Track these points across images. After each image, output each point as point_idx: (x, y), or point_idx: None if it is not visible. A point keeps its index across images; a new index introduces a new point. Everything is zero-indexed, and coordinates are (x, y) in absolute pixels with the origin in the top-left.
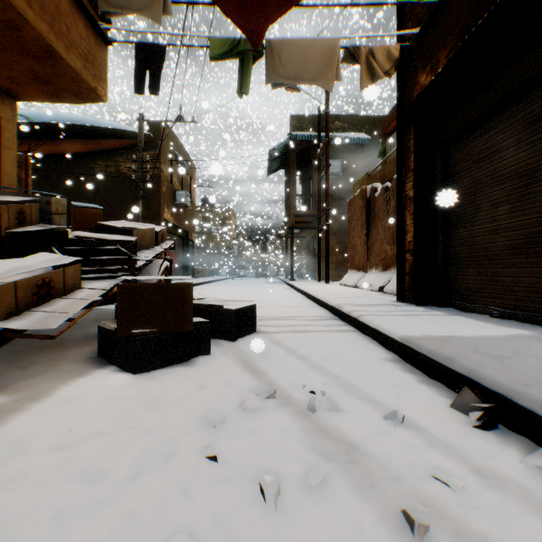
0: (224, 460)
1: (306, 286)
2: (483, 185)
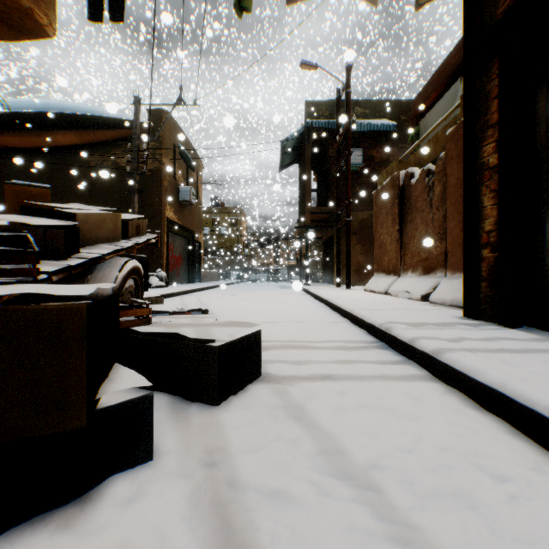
0: None
1: (326, 292)
2: None
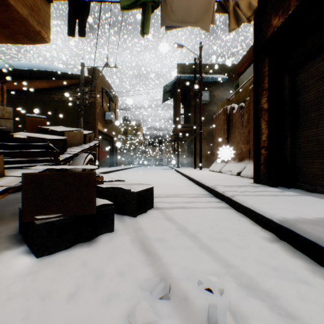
0: None
1: (188, 172)
2: None
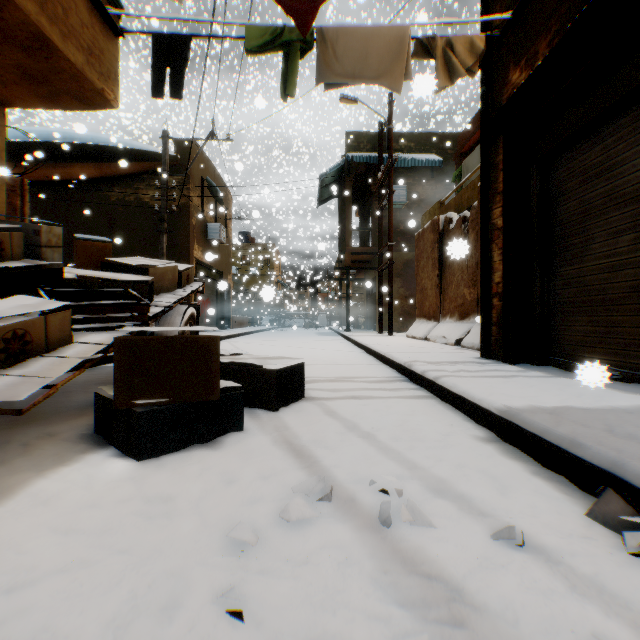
0: (255, 617)
1: (366, 338)
2: (597, 208)
